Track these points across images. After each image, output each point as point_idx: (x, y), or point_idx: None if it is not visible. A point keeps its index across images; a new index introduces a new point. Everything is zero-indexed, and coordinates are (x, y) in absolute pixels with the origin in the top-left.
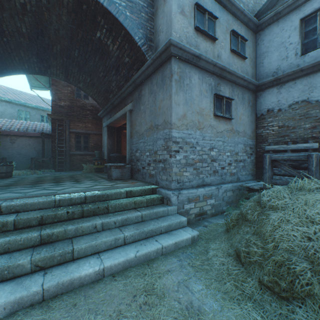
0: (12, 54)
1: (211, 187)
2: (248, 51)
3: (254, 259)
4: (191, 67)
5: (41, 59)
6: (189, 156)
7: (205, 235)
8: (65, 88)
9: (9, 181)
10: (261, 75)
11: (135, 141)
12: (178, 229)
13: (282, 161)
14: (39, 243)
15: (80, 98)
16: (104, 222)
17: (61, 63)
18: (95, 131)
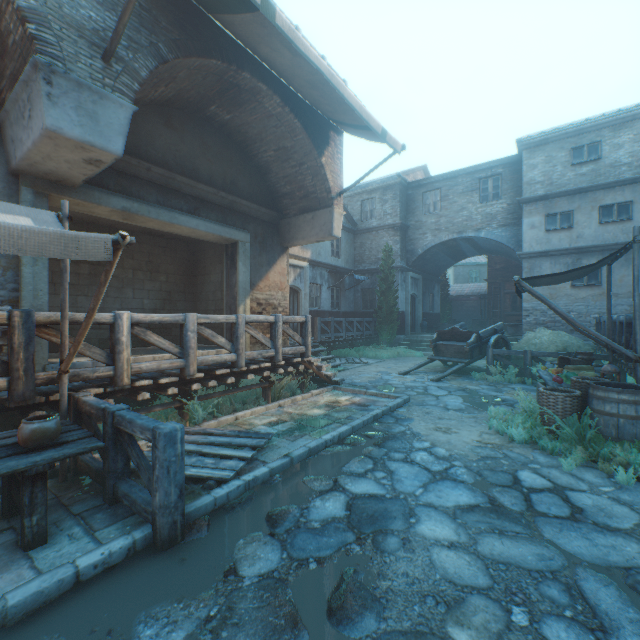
0: (455, 256)
1: None
2: None
3: None
4: (541, 259)
5: (470, 252)
6: (538, 319)
7: None
8: None
9: None
10: None
11: None
12: None
13: None
14: None
15: None
16: None
17: (483, 250)
18: None
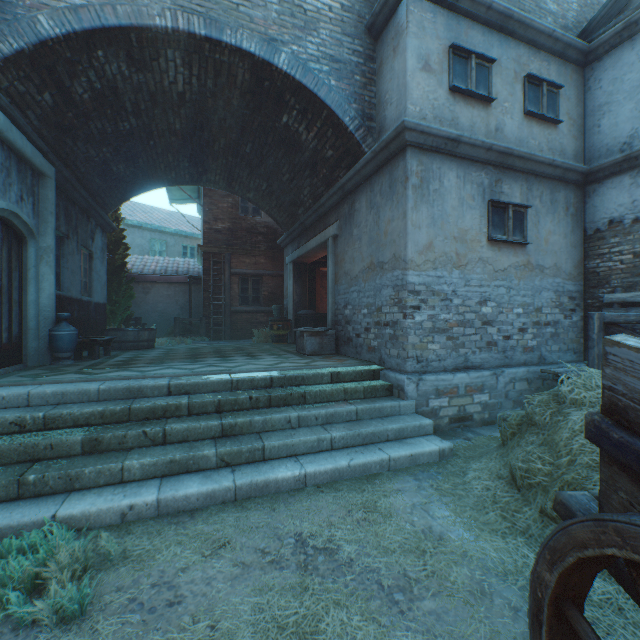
0: (158, 161)
1: (482, 372)
2: (566, 106)
3: (536, 480)
4: (443, 159)
5: (195, 163)
6: (438, 316)
7: (465, 451)
8: (223, 199)
9: (156, 353)
10: (596, 151)
11: (342, 290)
12: (416, 437)
13: (639, 325)
14: (220, 434)
15: (247, 215)
16: (301, 415)
17: (223, 165)
18: (271, 270)
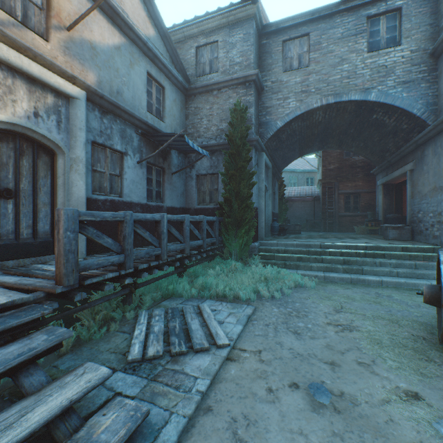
0: (303, 146)
1: None
2: None
3: None
4: None
5: (321, 142)
6: None
7: None
8: (333, 151)
9: (304, 235)
10: None
11: (416, 202)
12: None
13: None
14: (343, 263)
15: (349, 157)
16: (381, 261)
17: (336, 139)
18: (366, 189)
